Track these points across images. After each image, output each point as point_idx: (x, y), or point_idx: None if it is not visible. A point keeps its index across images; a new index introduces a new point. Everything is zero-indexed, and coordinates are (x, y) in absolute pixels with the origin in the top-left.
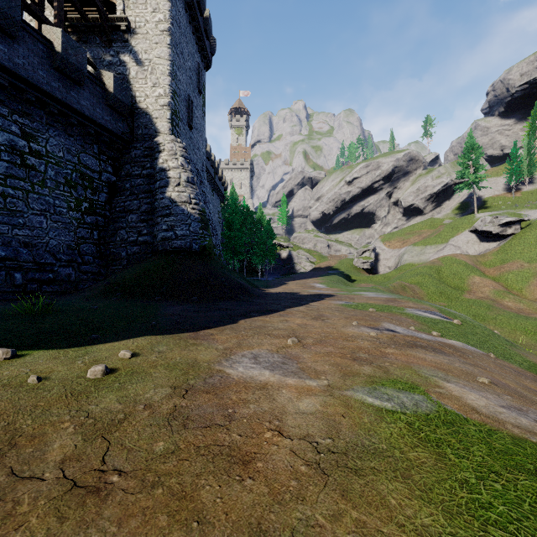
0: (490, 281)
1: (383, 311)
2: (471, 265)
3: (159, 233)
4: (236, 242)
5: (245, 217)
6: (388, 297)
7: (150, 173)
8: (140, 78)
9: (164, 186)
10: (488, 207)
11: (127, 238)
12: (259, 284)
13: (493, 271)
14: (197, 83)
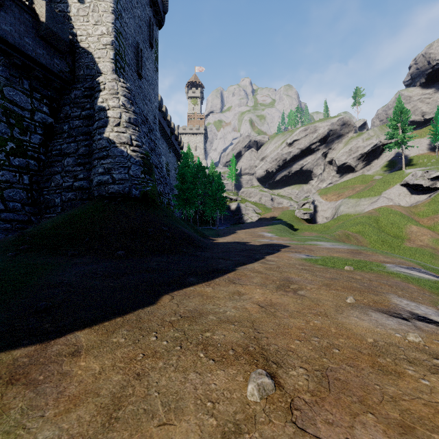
0: (427, 230)
1: (363, 270)
2: (406, 215)
3: (95, 177)
4: (188, 193)
5: (198, 172)
6: (349, 248)
7: (90, 114)
8: (81, 15)
9: (103, 126)
10: (414, 164)
11: (62, 183)
12: (209, 233)
13: (427, 221)
14: (148, 36)
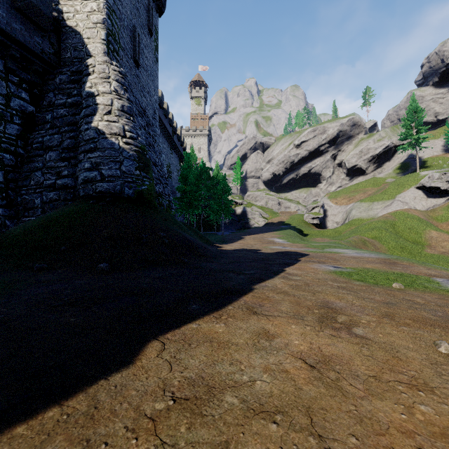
0: (448, 235)
1: (416, 288)
2: (424, 220)
3: (81, 173)
4: (191, 196)
5: (202, 174)
6: (378, 257)
7: (76, 101)
8: None
9: (91, 114)
10: (429, 166)
11: (43, 181)
12: (214, 239)
13: (446, 225)
14: (147, 21)
